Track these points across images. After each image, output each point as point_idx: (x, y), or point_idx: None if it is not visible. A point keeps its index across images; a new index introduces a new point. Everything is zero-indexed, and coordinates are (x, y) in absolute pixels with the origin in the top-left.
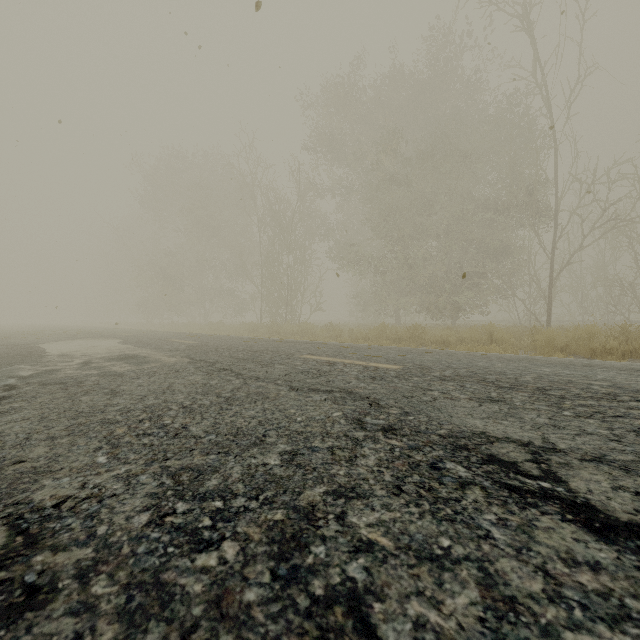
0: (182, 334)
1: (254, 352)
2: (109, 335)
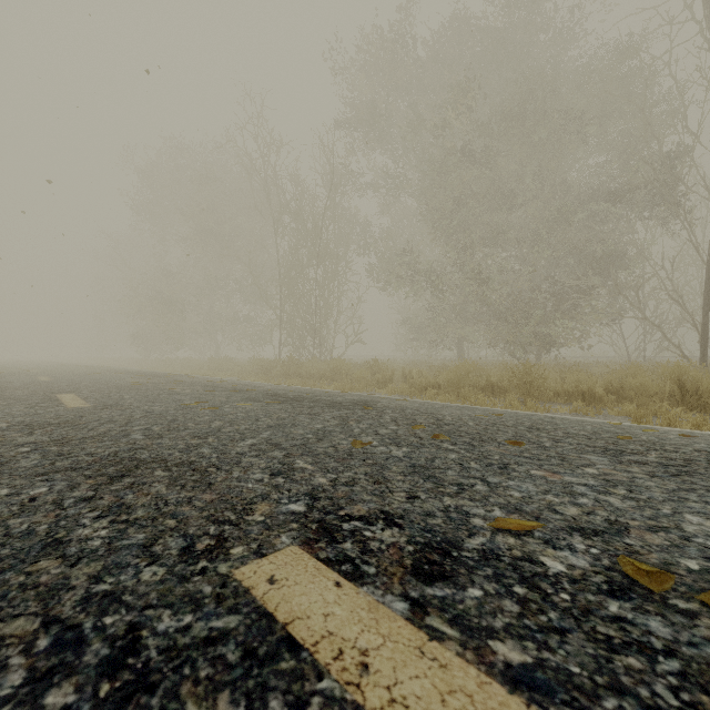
0: (139, 378)
1: (97, 486)
2: (7, 381)
